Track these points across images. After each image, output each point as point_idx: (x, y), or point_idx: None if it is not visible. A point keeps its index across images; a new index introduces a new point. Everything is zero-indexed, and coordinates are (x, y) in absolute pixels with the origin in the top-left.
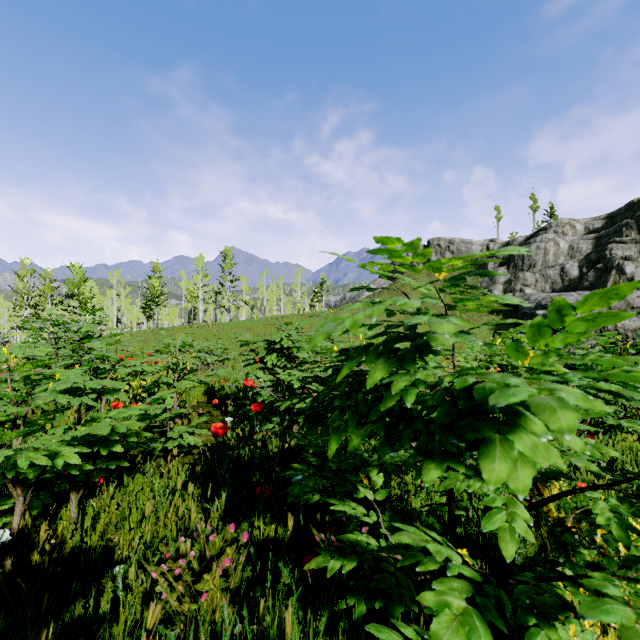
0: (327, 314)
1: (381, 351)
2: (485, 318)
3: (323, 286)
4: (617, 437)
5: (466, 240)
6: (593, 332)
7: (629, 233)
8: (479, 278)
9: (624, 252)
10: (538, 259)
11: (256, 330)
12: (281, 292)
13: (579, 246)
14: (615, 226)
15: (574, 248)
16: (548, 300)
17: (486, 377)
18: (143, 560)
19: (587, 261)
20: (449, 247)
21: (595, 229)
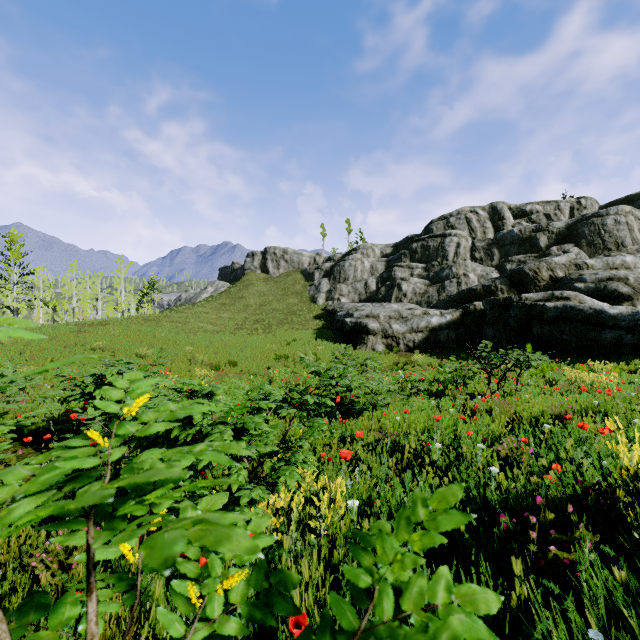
0: (159, 318)
1: (179, 421)
2: (311, 323)
3: (154, 287)
4: (359, 419)
5: (298, 251)
6: (380, 335)
7: (405, 260)
8: (308, 286)
9: (402, 274)
10: (350, 274)
11: (63, 339)
12: (98, 291)
13: (377, 266)
14: (398, 254)
15: (374, 267)
16: (354, 310)
17: (216, 427)
18: (26, 557)
19: (381, 279)
20: (284, 256)
21: (387, 254)
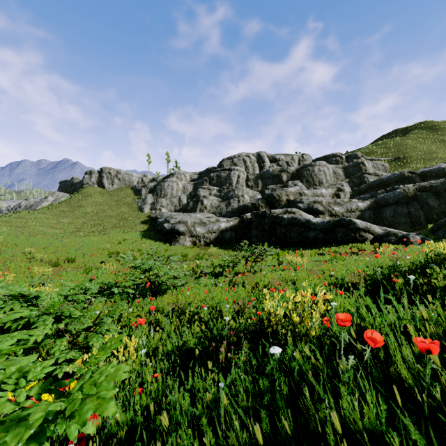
0: None
1: None
2: (139, 226)
3: None
4: (164, 295)
5: (129, 173)
6: (188, 235)
7: (206, 184)
8: (136, 199)
9: (204, 193)
10: (169, 191)
11: None
12: None
13: (187, 187)
14: (201, 179)
15: (185, 188)
16: (170, 218)
17: (41, 317)
18: None
19: (190, 196)
20: (117, 175)
21: (194, 179)
